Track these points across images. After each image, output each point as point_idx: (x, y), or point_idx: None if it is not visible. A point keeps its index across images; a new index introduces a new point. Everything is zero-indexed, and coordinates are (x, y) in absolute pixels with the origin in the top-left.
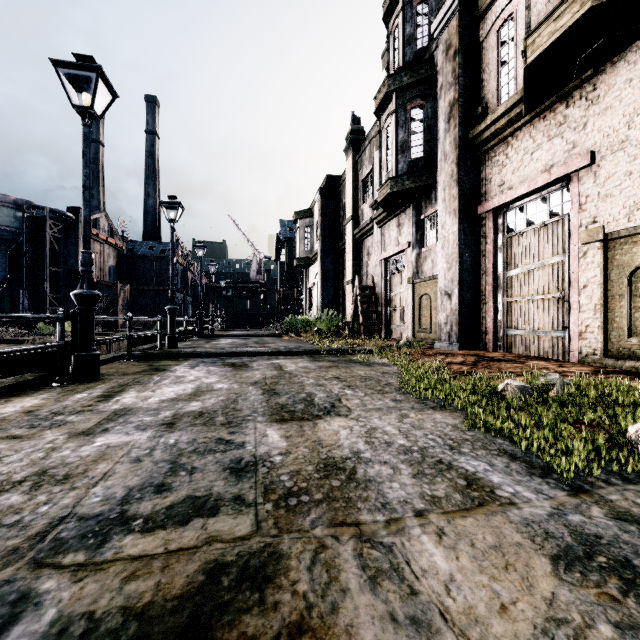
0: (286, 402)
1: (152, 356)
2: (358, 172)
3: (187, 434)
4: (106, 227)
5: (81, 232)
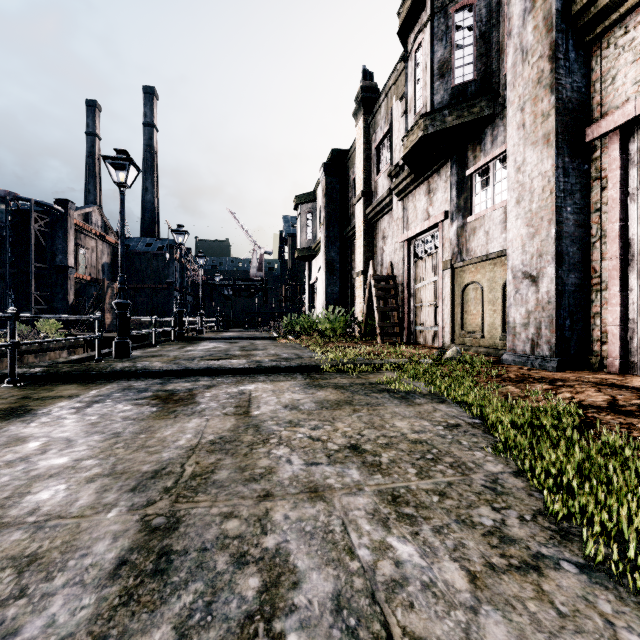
0: None
1: (56, 376)
2: (370, 138)
3: None
4: (99, 222)
5: (70, 226)
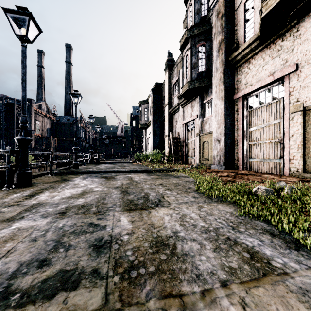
0: (133, 198)
1: (63, 173)
2: (171, 80)
3: (71, 220)
4: (45, 109)
5: (32, 111)
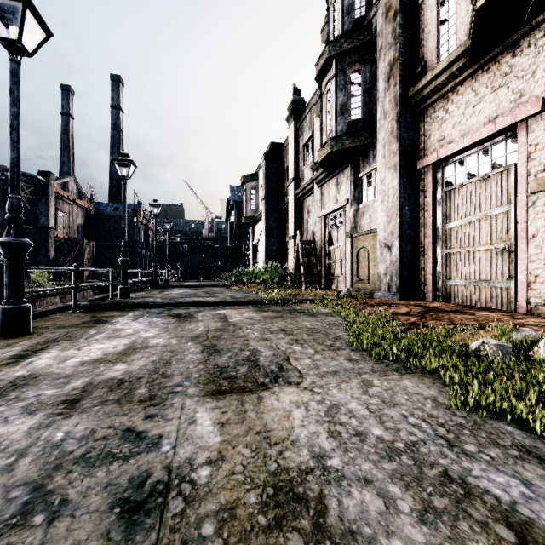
0: (227, 363)
1: (99, 307)
2: (299, 138)
3: (87, 420)
4: (75, 190)
5: (51, 194)
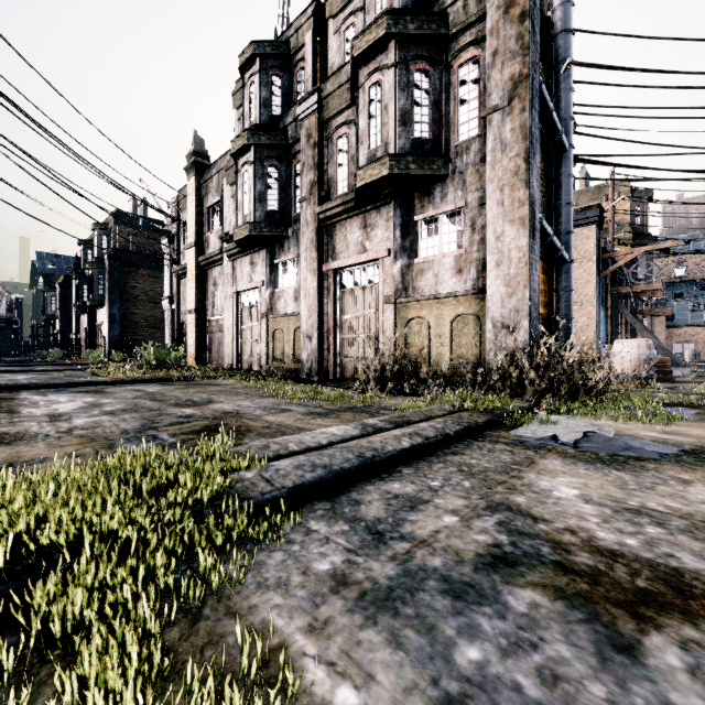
0: None
1: None
2: None
3: None
4: None
5: None
